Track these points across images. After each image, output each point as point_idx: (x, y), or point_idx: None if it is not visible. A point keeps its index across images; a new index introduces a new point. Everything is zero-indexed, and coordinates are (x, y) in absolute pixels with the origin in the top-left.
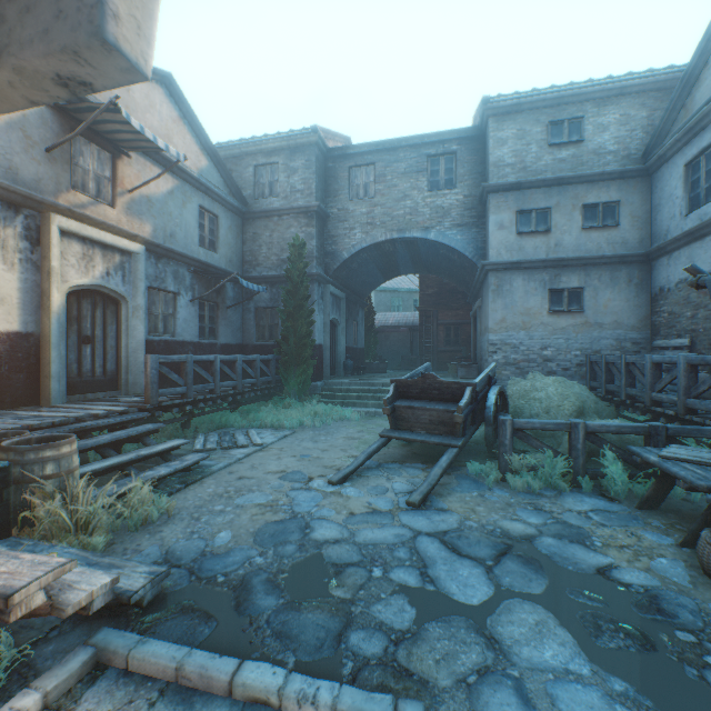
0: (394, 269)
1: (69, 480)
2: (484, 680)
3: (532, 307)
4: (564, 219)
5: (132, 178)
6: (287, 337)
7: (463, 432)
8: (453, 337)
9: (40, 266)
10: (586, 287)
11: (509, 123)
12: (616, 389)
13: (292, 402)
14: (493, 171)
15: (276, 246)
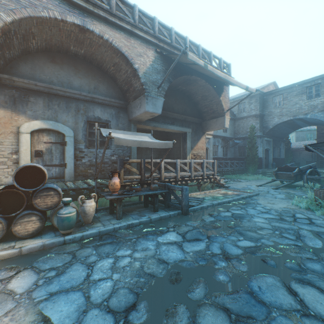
0: (297, 126)
1: None
2: (268, 195)
3: None
4: None
5: None
6: (248, 155)
7: (295, 179)
8: None
9: None
10: None
11: None
12: None
13: (250, 174)
14: None
15: (245, 127)
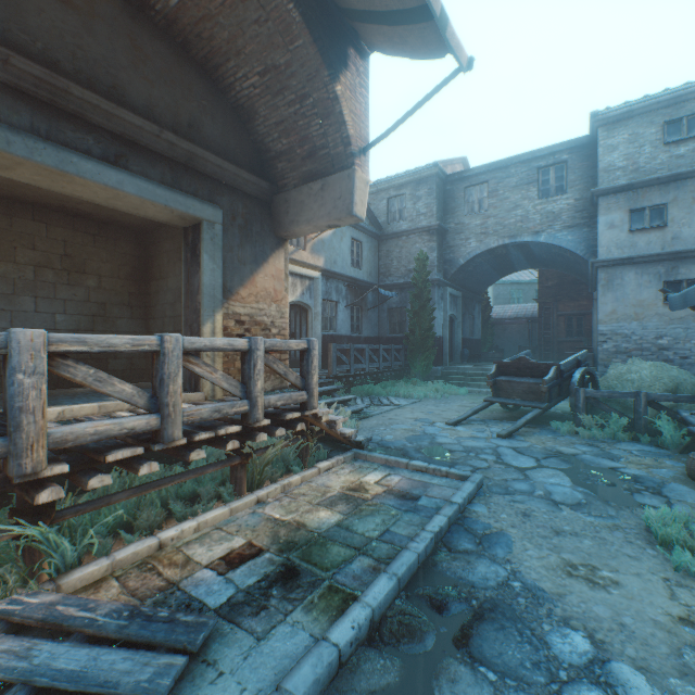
0: (509, 267)
1: None
2: (515, 480)
3: (645, 299)
4: (683, 212)
5: None
6: (413, 331)
7: (548, 400)
8: (575, 327)
9: None
10: None
11: (619, 130)
12: None
13: (418, 381)
14: (603, 176)
15: (403, 259)
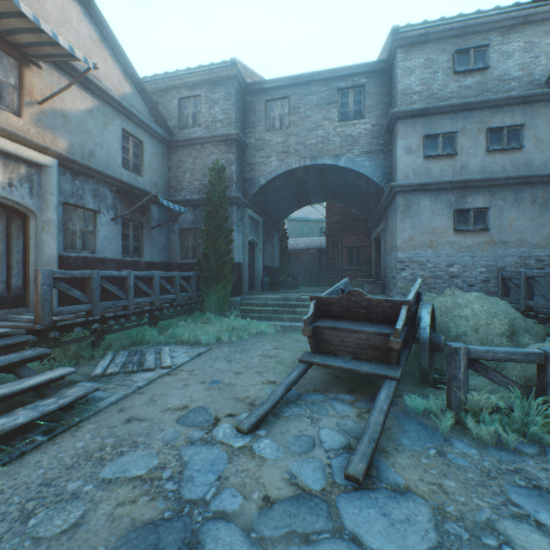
0: (306, 197)
1: None
2: None
3: (439, 226)
4: (470, 143)
5: (43, 89)
6: (207, 255)
7: (398, 359)
8: (355, 258)
9: None
10: (490, 207)
11: (416, 53)
12: (541, 305)
13: (211, 317)
14: (401, 99)
15: (198, 171)
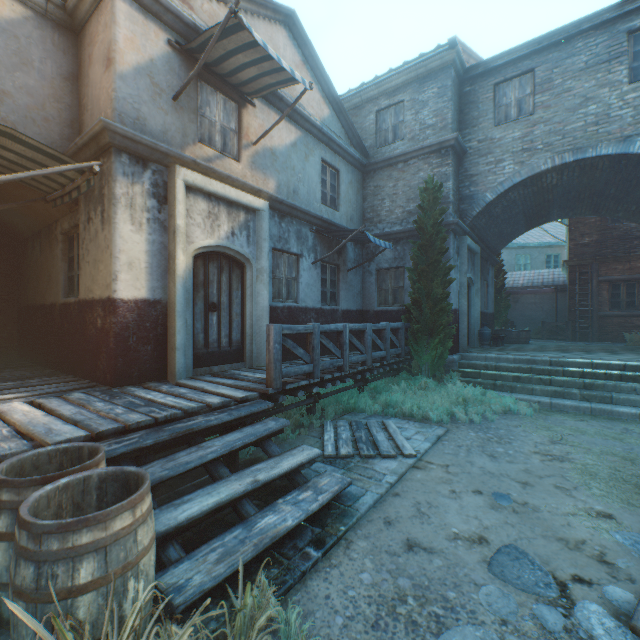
0: (544, 213)
1: (126, 584)
2: None
3: None
4: None
5: (256, 129)
6: (418, 300)
7: None
8: (624, 297)
9: (167, 226)
10: None
11: None
12: None
13: (429, 382)
14: None
15: (400, 196)
